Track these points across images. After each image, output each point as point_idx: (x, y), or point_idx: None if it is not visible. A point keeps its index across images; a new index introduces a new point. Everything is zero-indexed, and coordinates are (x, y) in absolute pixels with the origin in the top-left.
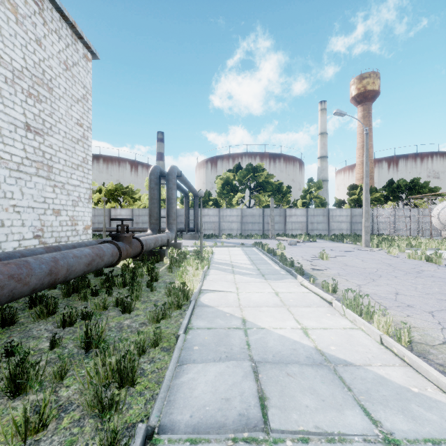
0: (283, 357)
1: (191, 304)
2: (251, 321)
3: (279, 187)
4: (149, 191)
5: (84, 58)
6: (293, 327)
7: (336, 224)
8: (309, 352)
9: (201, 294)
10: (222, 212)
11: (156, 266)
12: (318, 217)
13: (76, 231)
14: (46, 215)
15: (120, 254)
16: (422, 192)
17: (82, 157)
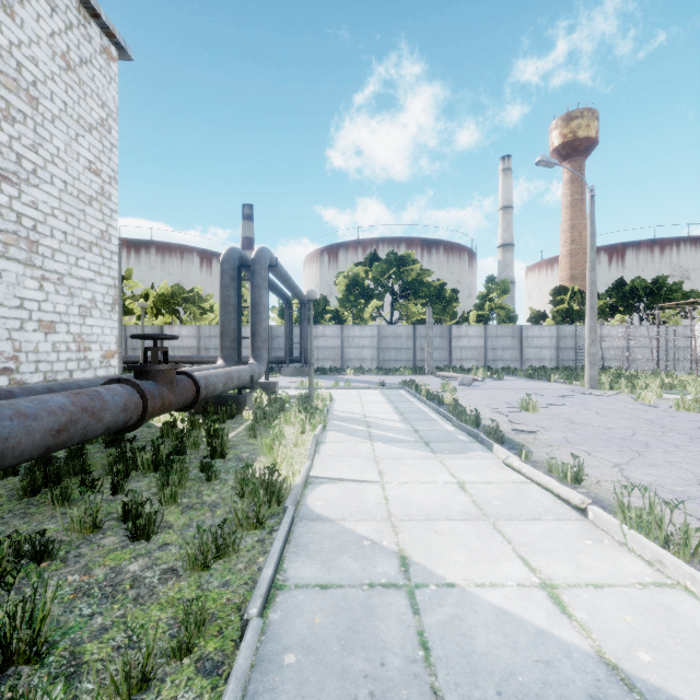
0: (528, 699)
1: (286, 517)
2: (420, 563)
3: (440, 290)
4: (220, 291)
5: (103, 55)
6: (520, 580)
7: (534, 351)
8: (591, 677)
9: (308, 487)
10: (347, 331)
11: (228, 425)
12: (503, 340)
13: (87, 360)
14: (24, 332)
15: (144, 406)
16: (672, 299)
17: (99, 230)
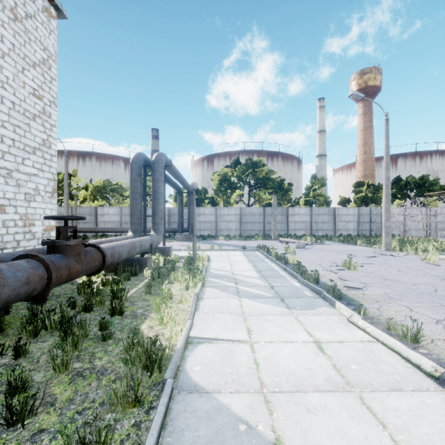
0: None
1: (164, 395)
2: None
3: (281, 183)
4: (130, 183)
5: (45, 13)
6: None
7: (343, 224)
8: None
9: (188, 348)
10: (219, 210)
11: (132, 282)
12: (323, 216)
13: (31, 233)
14: None
15: (48, 278)
16: (433, 190)
17: (41, 139)
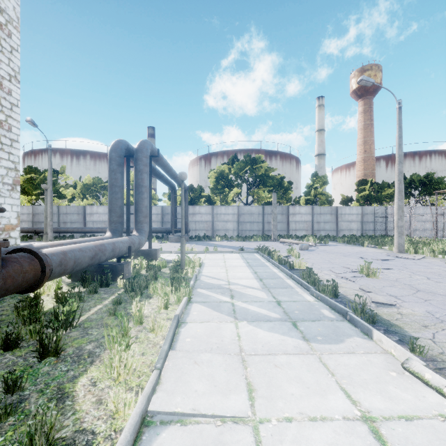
0: None
1: None
2: None
3: (281, 181)
4: (109, 175)
5: None
6: None
7: (346, 224)
8: None
9: (140, 439)
10: (216, 209)
11: (99, 295)
12: (325, 216)
13: None
14: None
15: None
16: (438, 188)
17: None
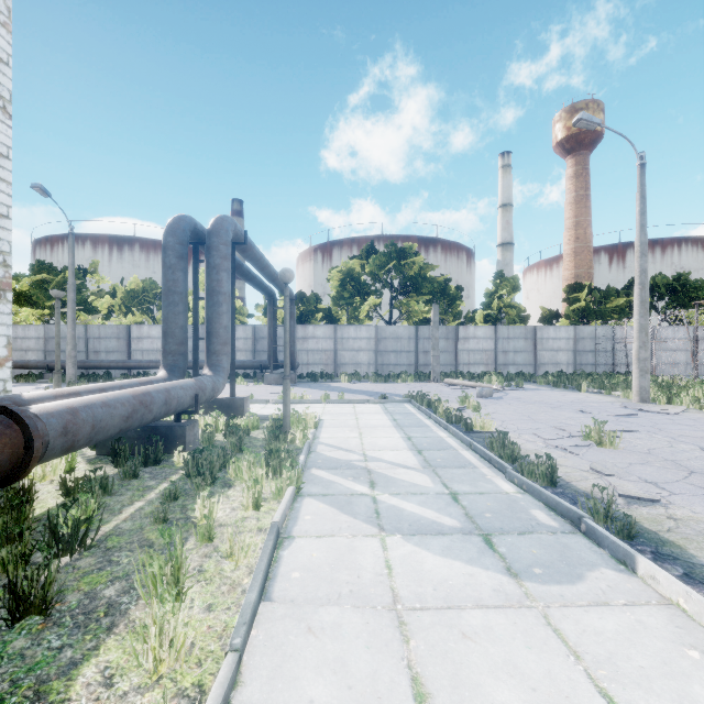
0: None
1: None
2: None
3: (445, 286)
4: (163, 274)
5: None
6: None
7: (549, 354)
8: None
9: None
10: (341, 331)
11: (141, 482)
12: (515, 342)
13: None
14: None
15: None
16: (696, 297)
17: None
